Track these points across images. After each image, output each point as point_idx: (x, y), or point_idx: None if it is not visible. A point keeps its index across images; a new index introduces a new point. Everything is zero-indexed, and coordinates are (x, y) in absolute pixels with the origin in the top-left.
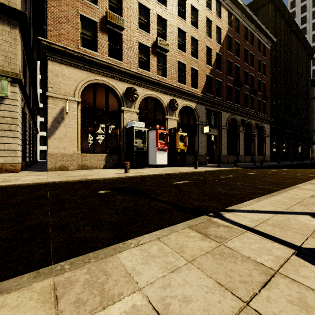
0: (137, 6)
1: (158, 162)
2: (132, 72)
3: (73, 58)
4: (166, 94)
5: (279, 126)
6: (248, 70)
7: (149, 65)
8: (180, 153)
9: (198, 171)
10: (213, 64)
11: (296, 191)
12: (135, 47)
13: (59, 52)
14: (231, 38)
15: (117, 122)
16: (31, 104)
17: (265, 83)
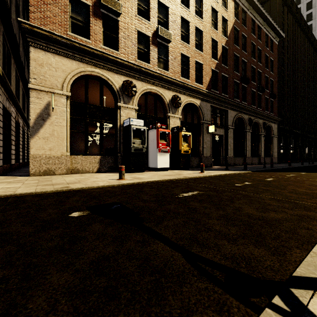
0: None
1: (159, 165)
2: (130, 64)
3: (61, 45)
4: (168, 89)
5: (286, 126)
6: (255, 65)
7: (149, 56)
8: (184, 155)
9: (206, 175)
10: (219, 58)
11: None
12: (133, 35)
13: (43, 37)
14: (238, 31)
15: (113, 120)
16: (21, 101)
17: (272, 81)
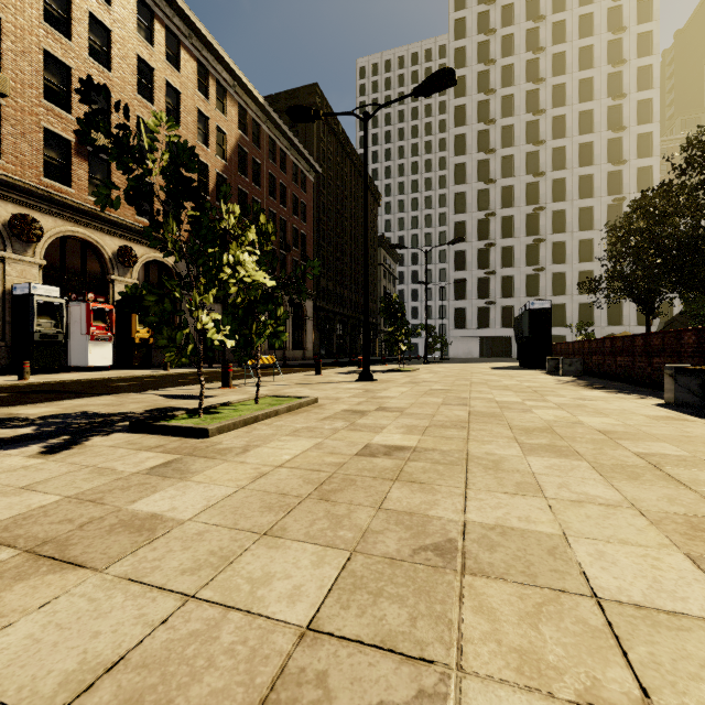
0: (41, 55)
1: (91, 362)
2: (29, 186)
3: None
4: (111, 234)
5: (329, 303)
6: (276, 209)
7: (72, 175)
8: (141, 346)
9: (166, 373)
10: (212, 191)
11: (233, 382)
12: (36, 134)
13: None
14: (246, 153)
15: None
16: None
17: (305, 235)
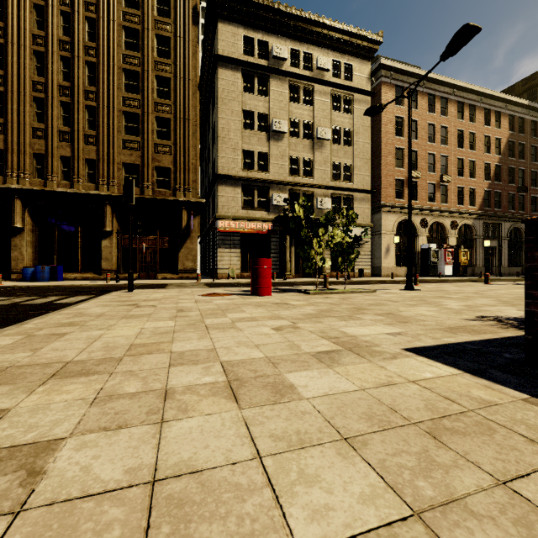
0: (427, 156)
1: (445, 273)
2: (425, 207)
3: (393, 208)
4: (447, 217)
5: None
6: (537, 168)
7: (435, 197)
8: (462, 266)
9: None
10: (492, 177)
11: None
12: (425, 187)
13: (387, 206)
14: (513, 142)
15: (413, 244)
16: None
17: None
